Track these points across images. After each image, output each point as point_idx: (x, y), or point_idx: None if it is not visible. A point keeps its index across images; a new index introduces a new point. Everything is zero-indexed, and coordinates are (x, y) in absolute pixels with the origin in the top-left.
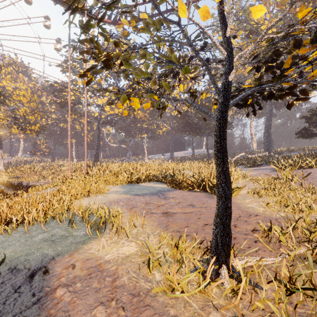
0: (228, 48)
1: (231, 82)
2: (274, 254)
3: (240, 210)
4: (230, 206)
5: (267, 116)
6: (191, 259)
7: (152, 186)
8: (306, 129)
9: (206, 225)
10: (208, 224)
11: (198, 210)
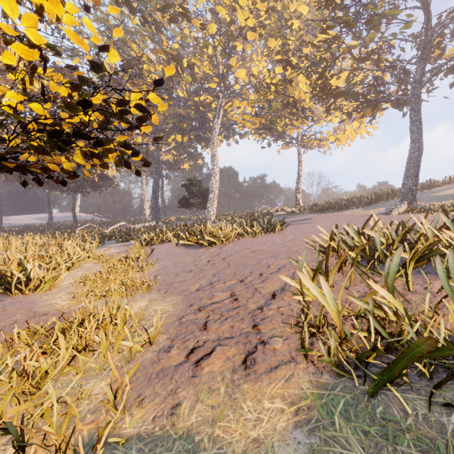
0: None
1: None
2: None
3: (27, 313)
4: None
5: (155, 177)
6: None
7: None
8: (185, 198)
9: None
10: None
11: None
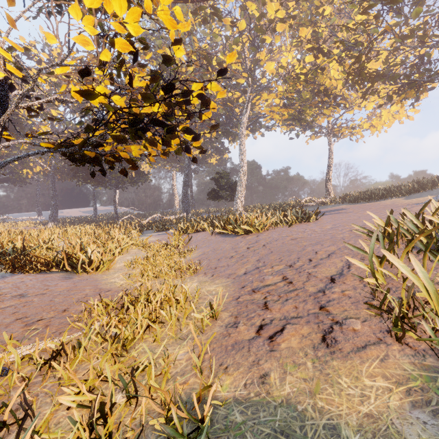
0: None
1: None
2: (78, 331)
3: (94, 289)
4: None
5: (185, 172)
6: None
7: None
8: (214, 191)
9: (18, 319)
10: (24, 318)
11: (26, 300)
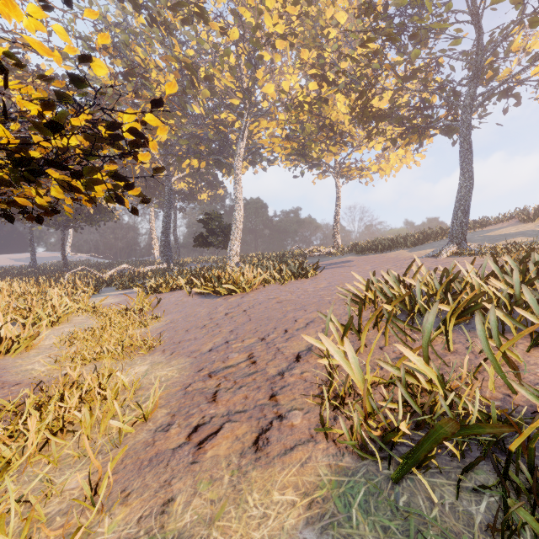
0: None
1: None
2: None
3: None
4: None
5: (165, 210)
6: None
7: None
8: (202, 236)
9: None
10: None
11: None
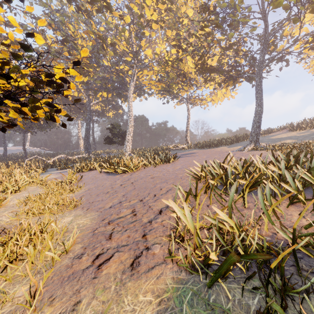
0: None
1: None
2: None
3: None
4: None
5: (87, 122)
6: None
7: None
8: (109, 138)
9: None
10: None
11: None
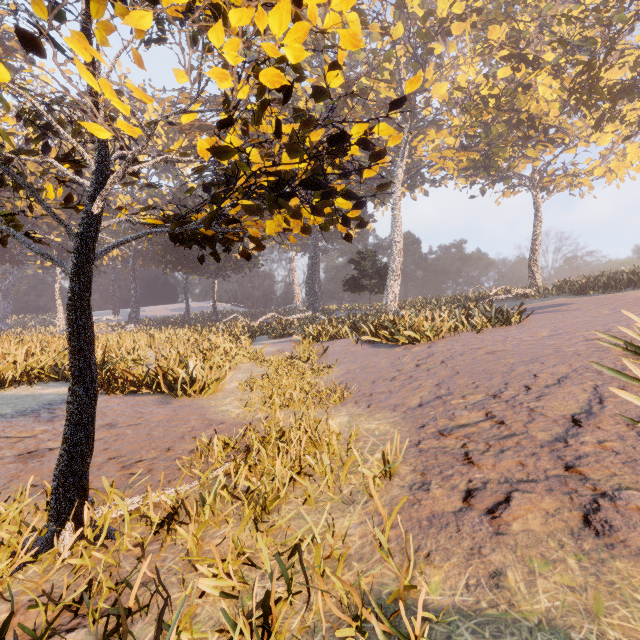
0: (98, 157)
1: (98, 216)
2: (192, 481)
3: (201, 419)
4: (88, 422)
5: (311, 252)
6: (25, 532)
7: (34, 394)
8: (354, 279)
9: (112, 459)
10: (118, 457)
11: (117, 432)
